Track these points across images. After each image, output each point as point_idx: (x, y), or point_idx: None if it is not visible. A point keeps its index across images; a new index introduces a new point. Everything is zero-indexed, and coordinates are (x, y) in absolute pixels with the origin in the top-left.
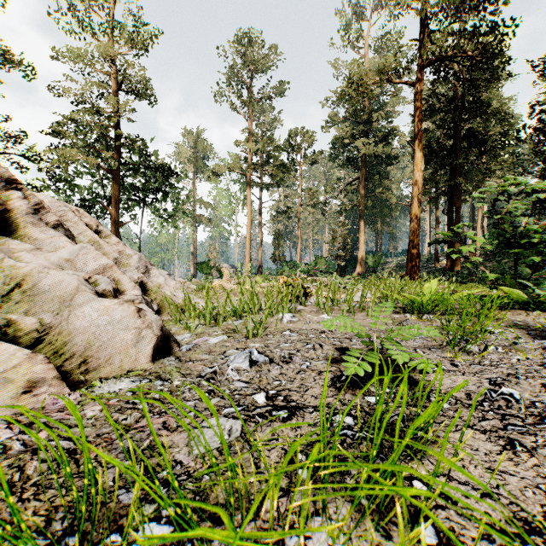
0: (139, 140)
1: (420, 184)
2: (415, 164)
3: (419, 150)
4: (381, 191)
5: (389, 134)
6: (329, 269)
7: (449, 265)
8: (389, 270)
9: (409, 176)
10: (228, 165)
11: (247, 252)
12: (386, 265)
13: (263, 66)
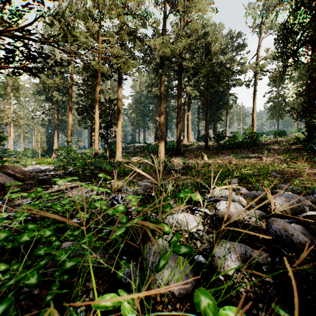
0: None
1: (71, 125)
2: (69, 117)
3: (71, 113)
4: (66, 118)
5: None
6: (36, 155)
7: None
8: None
9: None
10: None
11: None
12: None
13: None
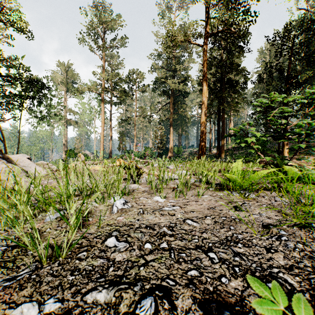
0: (16, 59)
1: (206, 105)
2: (203, 93)
3: (205, 85)
4: (182, 111)
5: (186, 79)
6: (153, 155)
7: (218, 153)
8: (185, 155)
9: (195, 104)
10: (88, 87)
11: (102, 143)
12: (184, 153)
13: (112, 25)
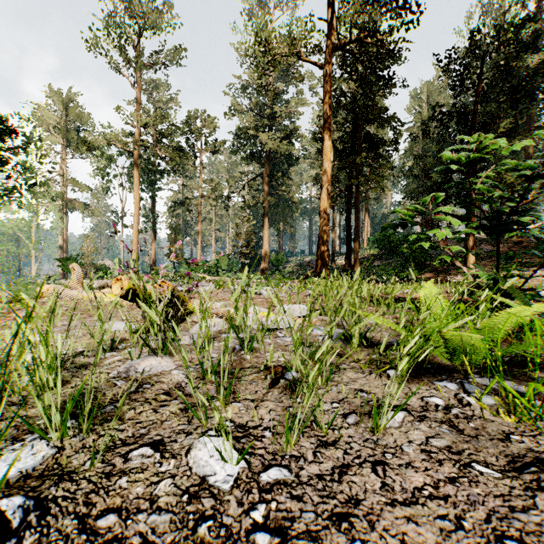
0: None
1: (329, 176)
2: (325, 153)
3: (329, 138)
4: (285, 189)
5: (292, 133)
6: (233, 267)
7: (347, 264)
8: (291, 268)
9: (307, 180)
10: (107, 137)
11: (134, 246)
12: (288, 264)
13: (153, 22)
